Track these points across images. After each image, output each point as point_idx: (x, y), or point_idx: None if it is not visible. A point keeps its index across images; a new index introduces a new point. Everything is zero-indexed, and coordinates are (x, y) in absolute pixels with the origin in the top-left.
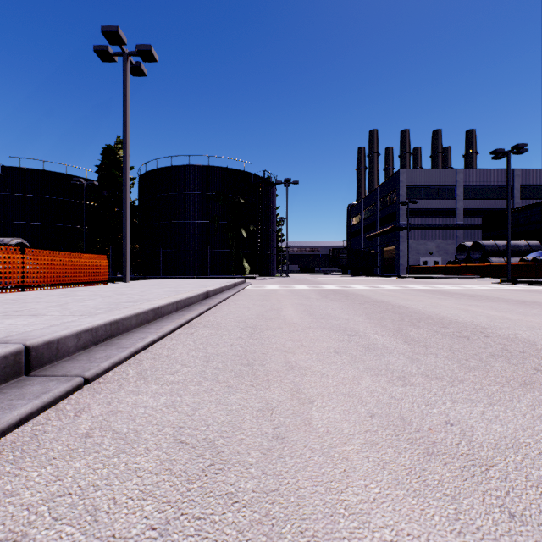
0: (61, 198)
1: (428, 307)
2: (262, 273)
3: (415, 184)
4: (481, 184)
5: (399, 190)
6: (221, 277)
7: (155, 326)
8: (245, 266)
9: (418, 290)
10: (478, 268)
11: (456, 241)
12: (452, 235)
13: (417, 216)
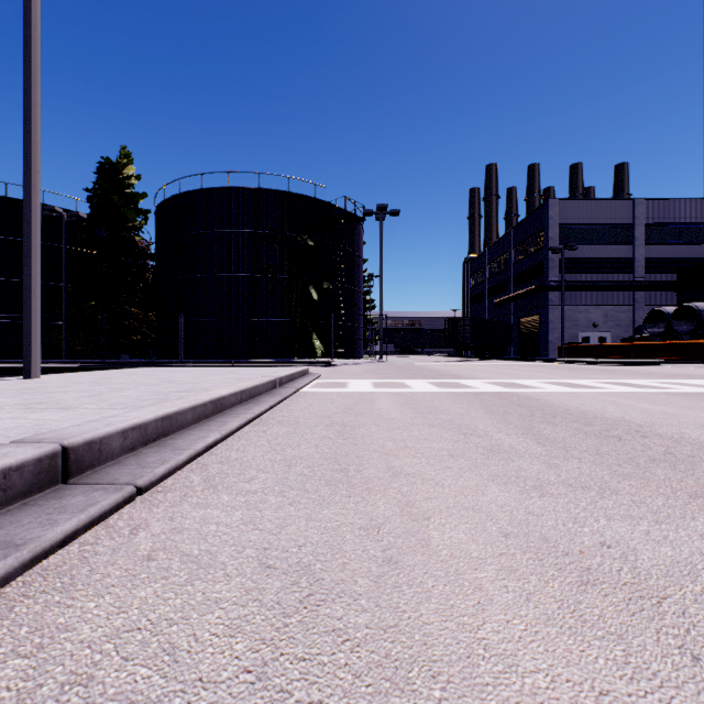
0: None
1: None
2: (343, 355)
3: (571, 221)
4: (671, 221)
5: (547, 232)
6: (275, 362)
7: None
8: (315, 344)
9: None
10: (694, 346)
11: (633, 308)
12: (627, 299)
13: (574, 270)
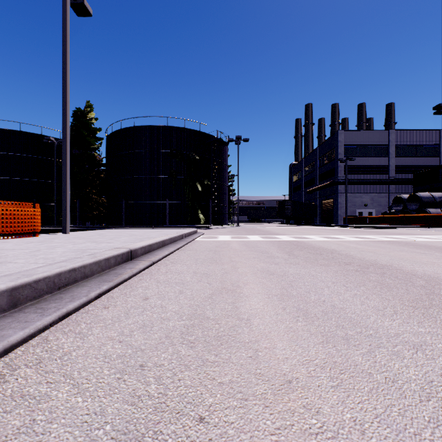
0: (37, 156)
1: None
2: (216, 222)
3: (351, 143)
4: (411, 143)
5: (337, 149)
6: (177, 226)
7: None
8: (200, 216)
9: (391, 243)
10: (417, 218)
11: (388, 194)
12: (385, 189)
13: (353, 172)
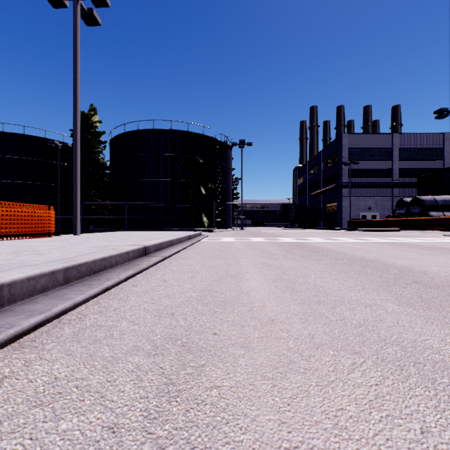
0: (40, 159)
1: None
2: (220, 226)
3: (355, 147)
4: (415, 146)
5: (341, 153)
6: (181, 229)
7: None
8: (203, 220)
9: (386, 244)
10: (419, 221)
11: (392, 198)
12: (389, 193)
13: (357, 175)
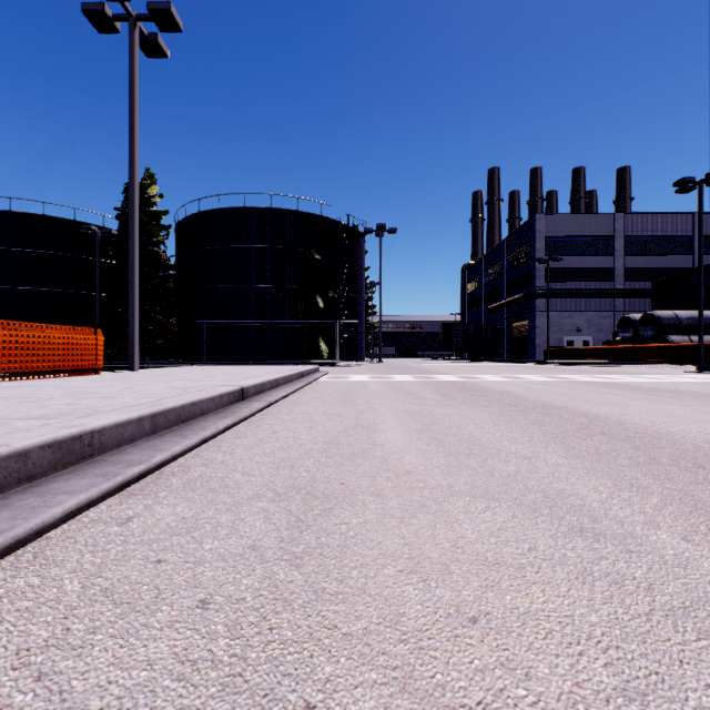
0: (68, 254)
1: (659, 421)
2: (346, 357)
3: (557, 234)
4: (649, 234)
5: (534, 243)
6: (287, 363)
7: (32, 496)
8: (321, 347)
9: (591, 384)
10: (652, 349)
11: (613, 314)
12: (609, 305)
13: (559, 279)
